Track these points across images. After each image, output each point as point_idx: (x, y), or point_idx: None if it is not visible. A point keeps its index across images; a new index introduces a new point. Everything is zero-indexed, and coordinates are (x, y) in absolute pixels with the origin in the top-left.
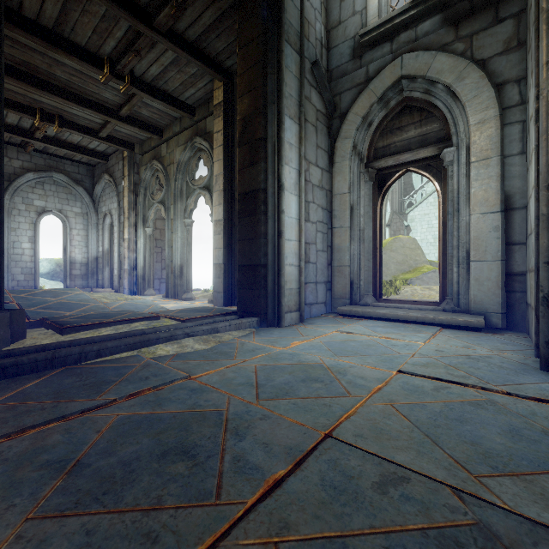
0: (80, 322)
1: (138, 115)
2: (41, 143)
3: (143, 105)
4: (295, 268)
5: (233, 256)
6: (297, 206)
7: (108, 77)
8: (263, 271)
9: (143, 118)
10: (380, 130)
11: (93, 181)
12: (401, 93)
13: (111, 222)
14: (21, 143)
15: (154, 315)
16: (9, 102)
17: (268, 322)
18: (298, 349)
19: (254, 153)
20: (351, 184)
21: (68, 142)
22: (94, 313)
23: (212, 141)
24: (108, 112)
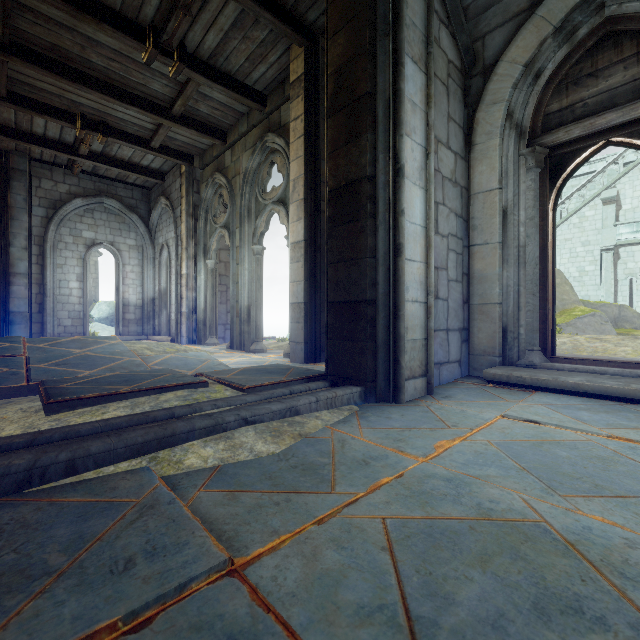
0: (81, 391)
1: (195, 113)
2: (87, 161)
3: (201, 97)
4: (420, 306)
5: (318, 291)
6: (422, 205)
7: (152, 53)
8: (370, 311)
9: (202, 118)
10: (555, 83)
11: (149, 207)
12: (599, 11)
13: (168, 255)
14: (67, 164)
15: (200, 379)
16: (45, 107)
17: (378, 394)
18: (455, 463)
19: (354, 120)
20: (503, 175)
21: (118, 159)
22: (118, 374)
23: (288, 137)
24: (158, 111)
